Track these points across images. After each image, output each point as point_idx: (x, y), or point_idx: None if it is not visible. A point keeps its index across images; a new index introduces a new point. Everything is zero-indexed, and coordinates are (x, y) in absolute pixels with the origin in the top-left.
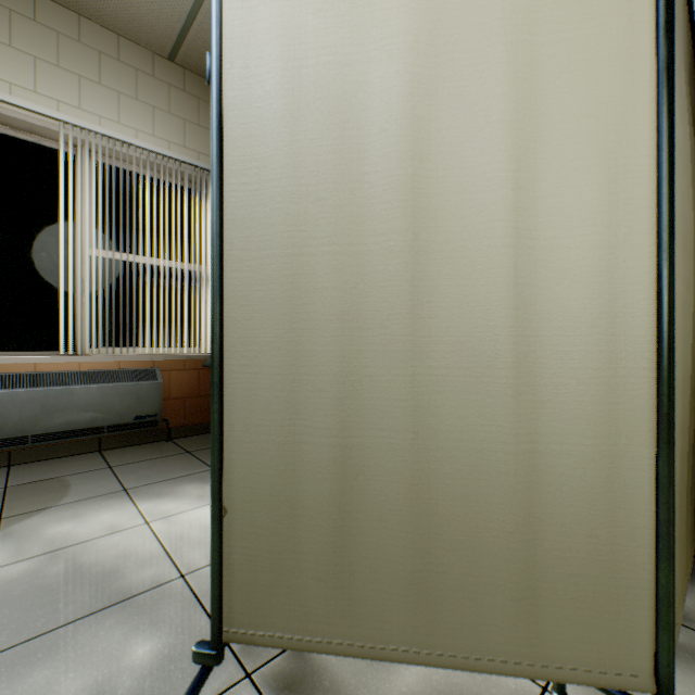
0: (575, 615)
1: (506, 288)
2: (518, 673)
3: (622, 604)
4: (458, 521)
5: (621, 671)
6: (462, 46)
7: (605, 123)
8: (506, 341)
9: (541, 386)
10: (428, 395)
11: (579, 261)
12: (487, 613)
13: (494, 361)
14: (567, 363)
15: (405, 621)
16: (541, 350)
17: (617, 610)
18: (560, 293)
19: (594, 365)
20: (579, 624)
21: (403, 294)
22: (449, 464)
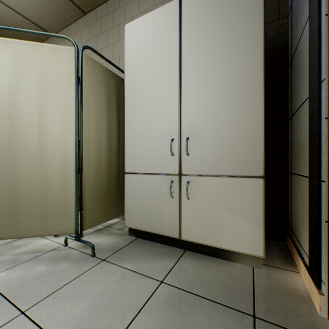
0: (57, 218)
1: (37, 140)
2: (42, 235)
3: (68, 214)
4: (25, 199)
5: (68, 230)
6: (26, 77)
7: (64, 102)
8: (37, 153)
9: (48, 164)
10: (16, 167)
11: (57, 134)
12: (33, 221)
13: (34, 158)
14: (54, 158)
15: (9, 227)
16: (48, 155)
17: (67, 216)
18: (53, 142)
19: (60, 159)
20: (58, 221)
21: (7, 140)
22: (22, 184)
